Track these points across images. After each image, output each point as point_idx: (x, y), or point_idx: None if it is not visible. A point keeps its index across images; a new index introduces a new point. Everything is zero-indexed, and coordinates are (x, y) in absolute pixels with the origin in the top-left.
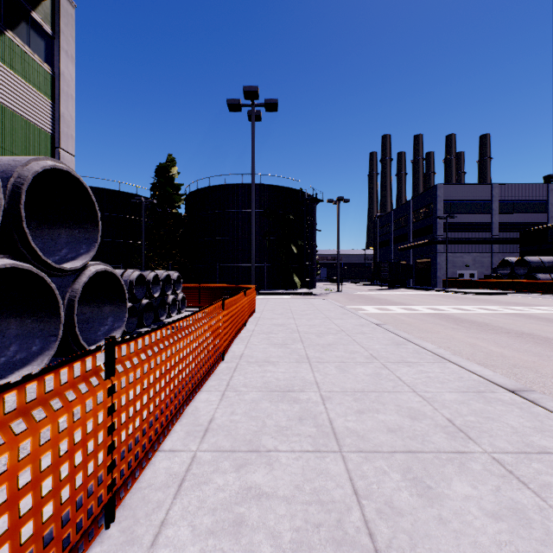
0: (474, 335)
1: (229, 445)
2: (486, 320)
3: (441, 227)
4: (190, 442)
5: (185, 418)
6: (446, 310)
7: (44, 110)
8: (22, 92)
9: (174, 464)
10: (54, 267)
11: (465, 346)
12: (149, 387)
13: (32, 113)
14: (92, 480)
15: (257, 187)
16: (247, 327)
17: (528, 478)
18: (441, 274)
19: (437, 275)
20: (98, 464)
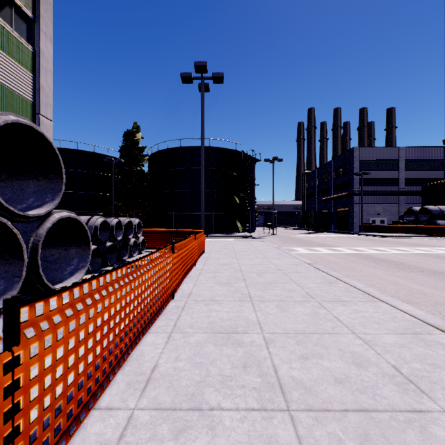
0: (394, 273)
1: (170, 401)
2: (400, 260)
3: (357, 182)
4: (129, 397)
5: (128, 365)
6: (364, 251)
7: (26, 81)
8: (6, 66)
9: (107, 428)
10: (17, 214)
11: (388, 284)
12: (77, 345)
13: (15, 84)
14: None
15: (206, 149)
16: (196, 266)
17: None
18: (357, 220)
19: (354, 221)
20: None
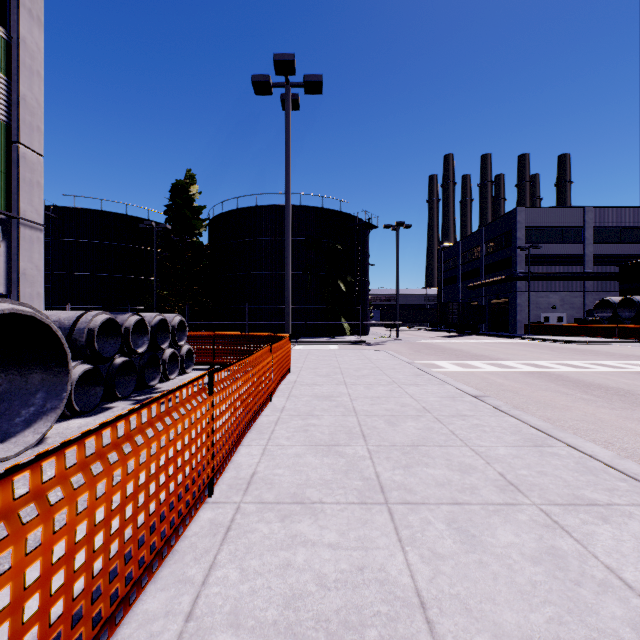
0: (630, 414)
1: None
2: (621, 385)
3: (522, 260)
4: None
5: None
6: (551, 367)
7: None
8: None
9: None
10: None
11: (636, 440)
12: None
13: None
14: None
15: (296, 209)
16: (274, 401)
17: None
18: (522, 317)
19: (517, 318)
20: None
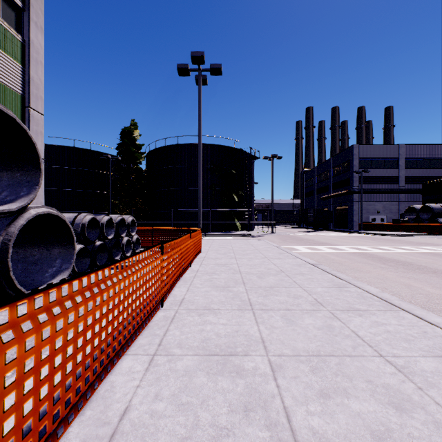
0: (405, 275)
1: None
2: (408, 260)
3: (357, 180)
4: None
5: (90, 408)
6: (368, 250)
7: (14, 73)
8: None
9: None
10: None
11: (401, 287)
12: None
13: (2, 75)
14: None
15: (204, 146)
16: (192, 267)
17: None
18: (357, 219)
19: (354, 219)
20: None
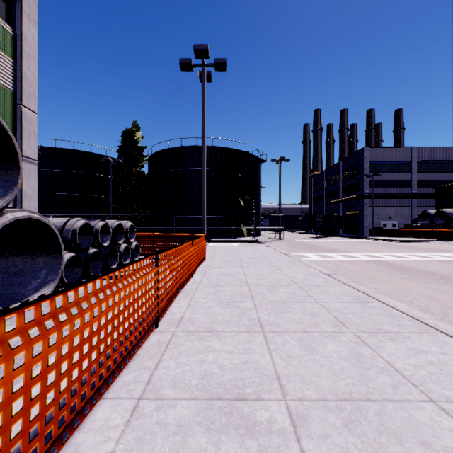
0: (428, 286)
1: None
2: (428, 268)
3: (368, 184)
4: None
5: None
6: (383, 257)
7: (5, 67)
8: None
9: None
10: None
11: (428, 301)
12: None
13: None
14: None
15: (209, 148)
16: (194, 277)
17: None
18: (368, 224)
19: (364, 225)
20: None
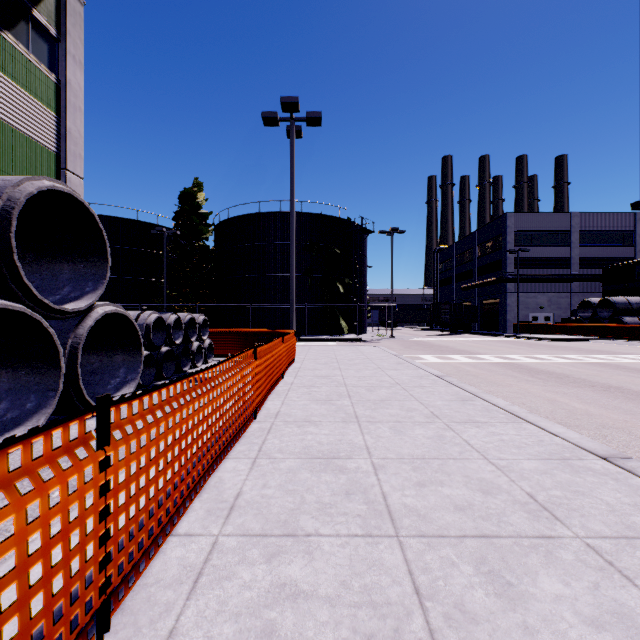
0: (553, 389)
1: (259, 527)
2: (565, 372)
3: (512, 263)
4: (211, 524)
5: (206, 492)
6: (518, 359)
7: (47, 124)
8: (20, 104)
9: (189, 552)
10: (53, 308)
11: (543, 403)
12: (157, 457)
13: (33, 128)
14: (78, 582)
15: (297, 215)
16: (285, 379)
17: (633, 571)
18: (512, 317)
19: (507, 318)
20: (85, 560)
